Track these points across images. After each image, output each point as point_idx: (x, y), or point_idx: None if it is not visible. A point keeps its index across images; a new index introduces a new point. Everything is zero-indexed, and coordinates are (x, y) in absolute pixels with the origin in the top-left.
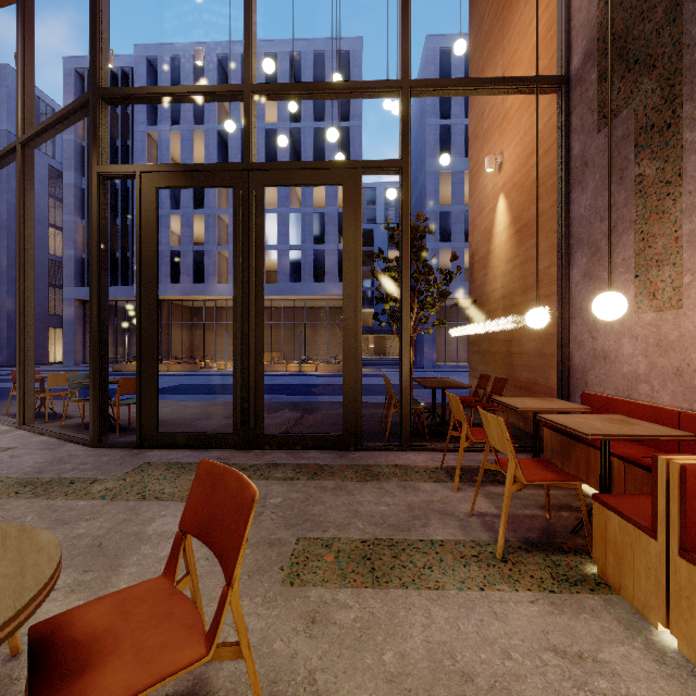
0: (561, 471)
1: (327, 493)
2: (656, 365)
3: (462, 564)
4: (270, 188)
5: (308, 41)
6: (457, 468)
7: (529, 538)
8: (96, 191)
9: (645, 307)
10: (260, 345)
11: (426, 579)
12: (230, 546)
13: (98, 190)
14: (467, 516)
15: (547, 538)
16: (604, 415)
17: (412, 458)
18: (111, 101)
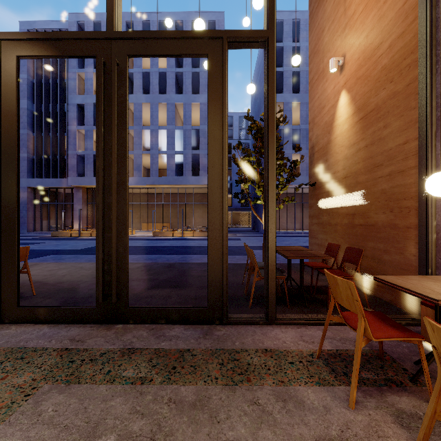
0: None
1: (183, 417)
2: None
3: None
4: (162, 113)
5: (187, 13)
6: (353, 376)
7: None
8: None
9: None
10: (123, 217)
11: None
12: None
13: None
14: None
15: None
16: None
17: (280, 336)
18: None
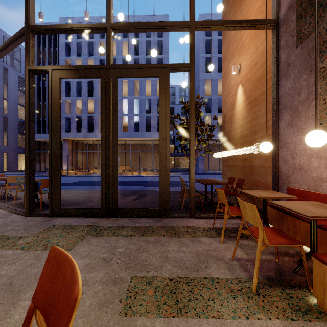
0: (288, 236)
1: (150, 244)
2: None
3: (232, 297)
4: (124, 87)
5: (143, 16)
6: (222, 230)
7: (269, 276)
8: (27, 80)
9: None
10: (115, 162)
11: (211, 309)
12: None
13: (29, 79)
14: (230, 260)
15: (280, 276)
16: (309, 202)
17: (196, 222)
18: (36, 32)
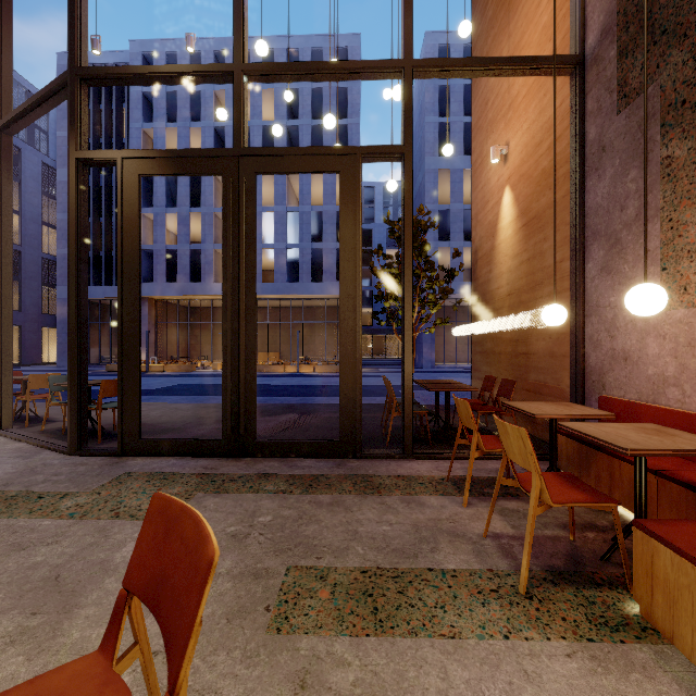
0: (591, 489)
1: (323, 509)
2: (688, 367)
3: (480, 602)
4: (267, 186)
5: (305, 38)
6: (467, 481)
7: (554, 567)
8: (74, 179)
9: (674, 302)
10: (251, 345)
11: (439, 622)
12: (178, 628)
13: (76, 178)
14: (480, 537)
15: (575, 567)
16: (634, 424)
17: (416, 467)
18: (91, 82)
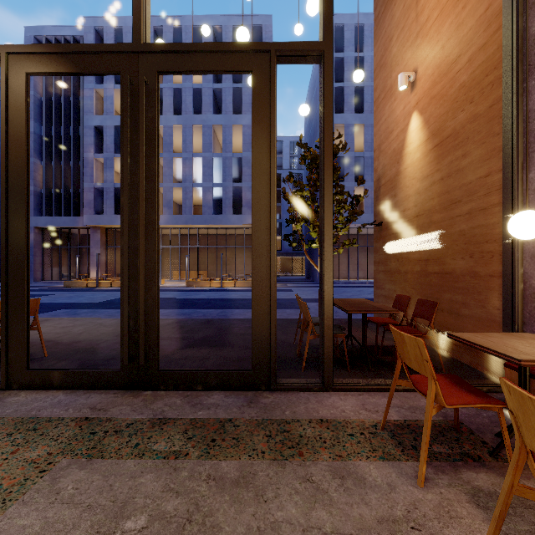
0: None
1: (225, 495)
2: None
3: None
4: (197, 137)
5: (228, 17)
6: (422, 449)
7: None
8: None
9: None
10: (153, 263)
11: None
12: None
13: None
14: None
15: None
16: None
17: (339, 404)
18: None
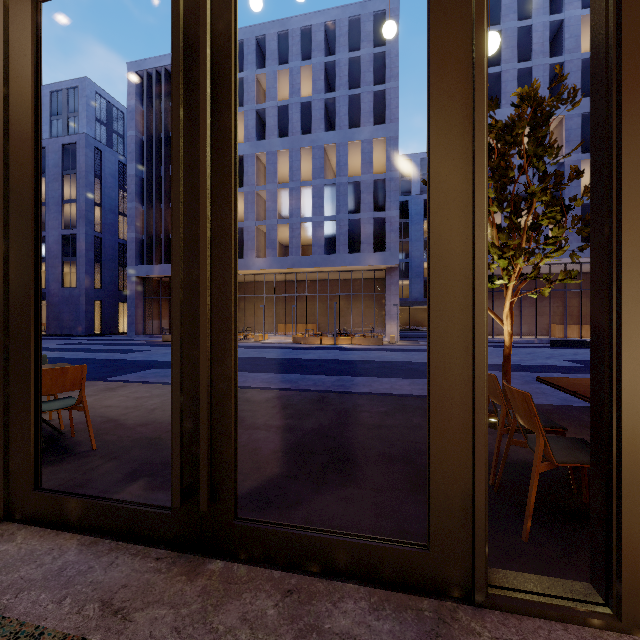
0: None
1: None
2: None
3: None
4: (305, 163)
5: (342, 8)
6: None
7: None
8: None
9: None
10: (225, 312)
11: None
12: None
13: None
14: None
15: None
16: None
17: None
18: None
